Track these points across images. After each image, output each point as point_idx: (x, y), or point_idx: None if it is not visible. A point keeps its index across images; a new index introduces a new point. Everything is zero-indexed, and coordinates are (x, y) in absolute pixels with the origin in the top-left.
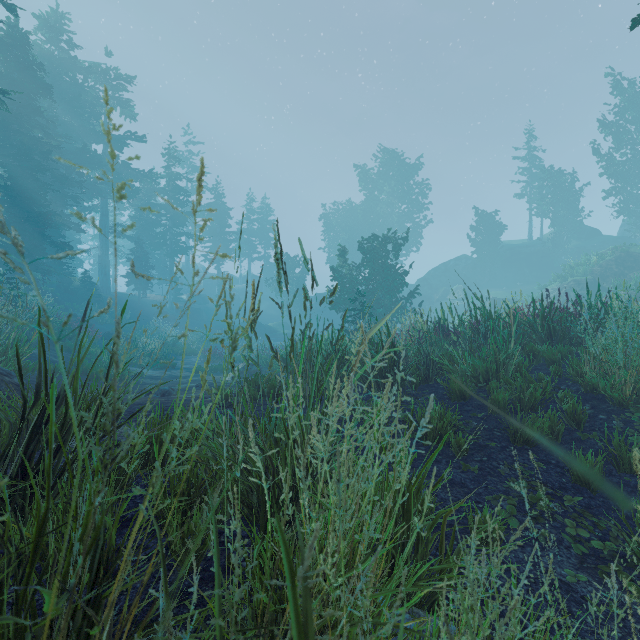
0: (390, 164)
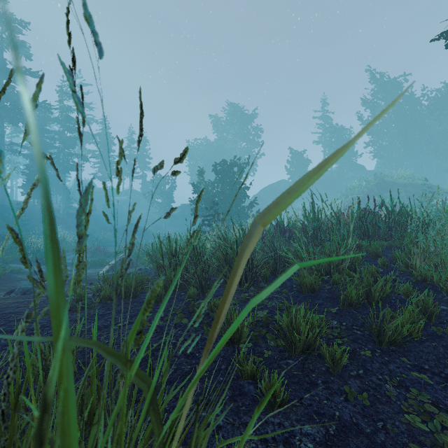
0: (234, 114)
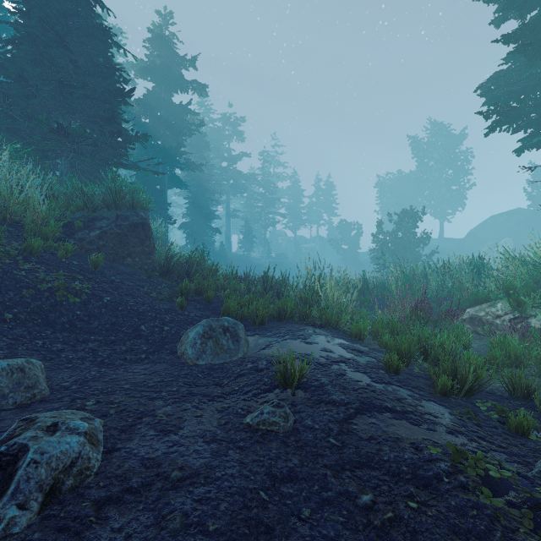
0: (438, 135)
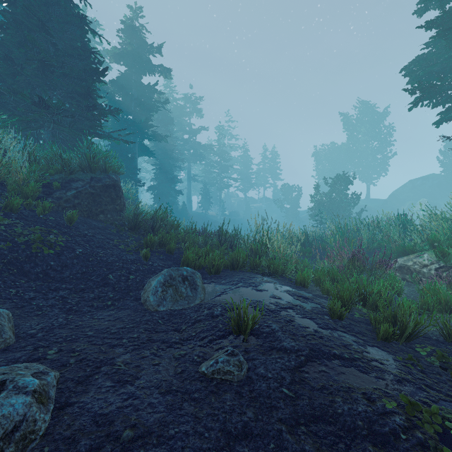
0: (365, 112)
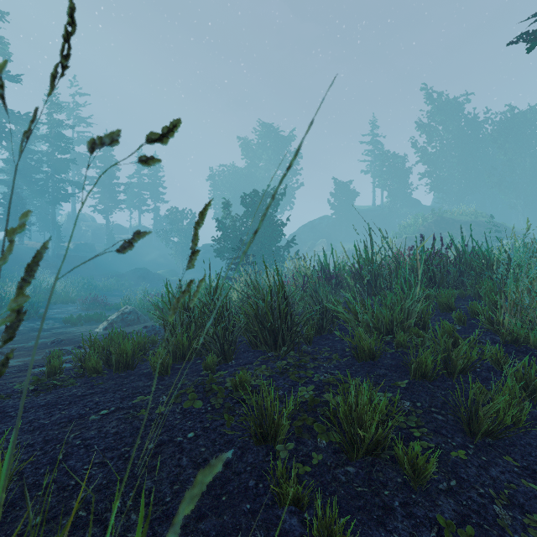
0: (268, 136)
